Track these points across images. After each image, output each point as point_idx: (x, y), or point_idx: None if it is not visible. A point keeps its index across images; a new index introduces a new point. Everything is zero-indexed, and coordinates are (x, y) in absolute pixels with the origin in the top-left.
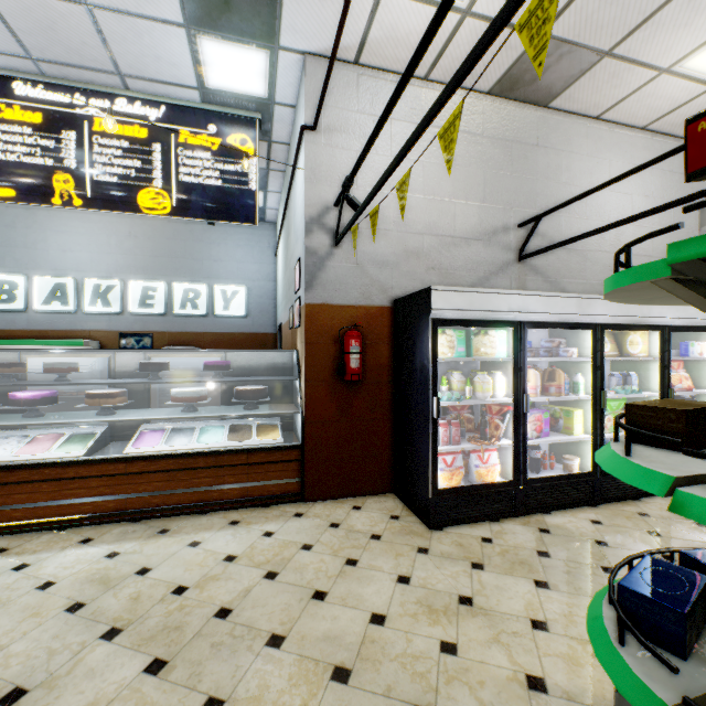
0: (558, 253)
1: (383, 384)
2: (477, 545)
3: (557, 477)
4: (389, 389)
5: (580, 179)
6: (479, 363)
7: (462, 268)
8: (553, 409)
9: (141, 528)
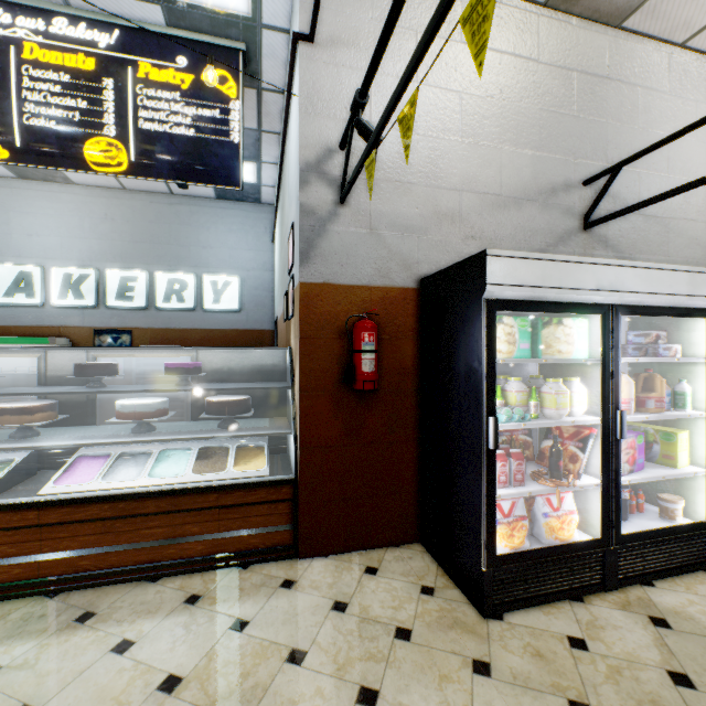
0: (633, 220)
1: (406, 394)
2: (565, 656)
3: (661, 530)
4: (415, 401)
5: (661, 124)
6: (537, 365)
7: (511, 238)
8: (642, 430)
9: (54, 610)
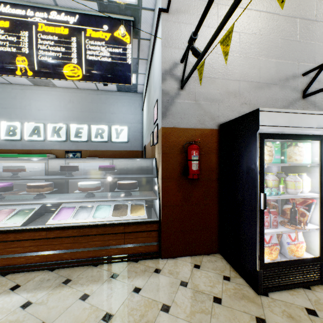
0: None
1: (212, 180)
2: (306, 318)
3: None
4: (217, 184)
5: None
6: (280, 167)
7: (265, 103)
8: None
9: (53, 277)
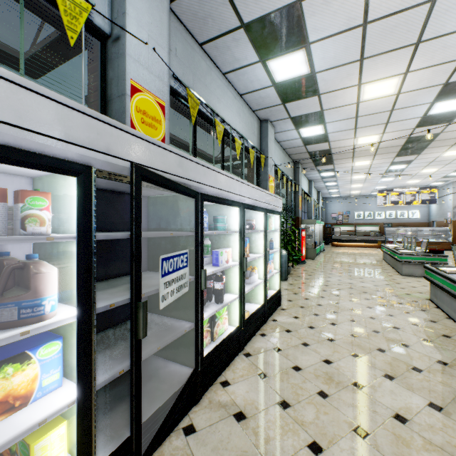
0: None
1: None
2: None
3: None
4: None
5: None
6: None
7: None
8: None
9: None
